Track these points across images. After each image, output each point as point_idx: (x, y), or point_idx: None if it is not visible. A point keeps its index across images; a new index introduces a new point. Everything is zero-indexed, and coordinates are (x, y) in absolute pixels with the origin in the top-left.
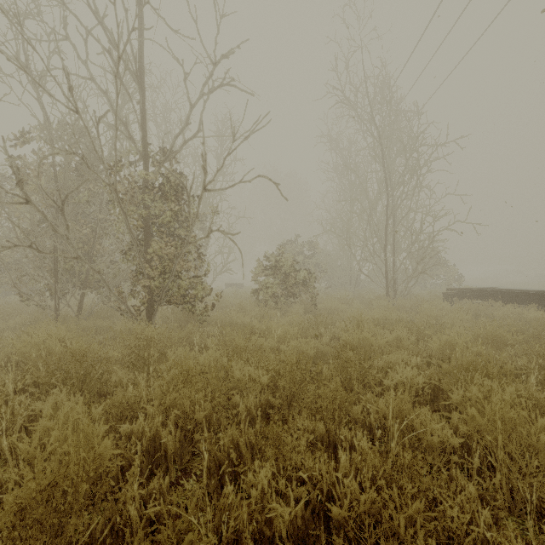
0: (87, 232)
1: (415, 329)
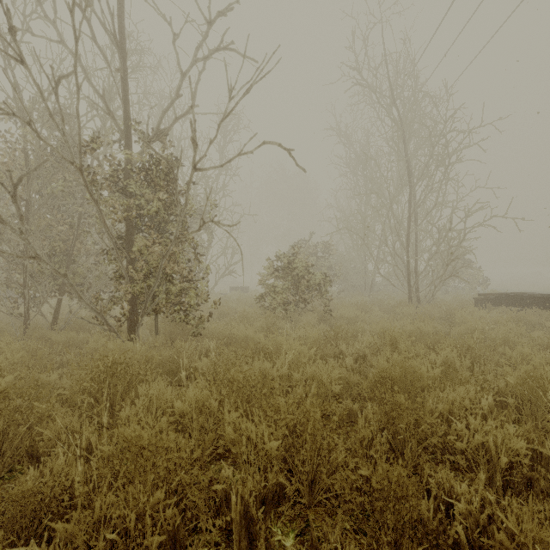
0: (63, 227)
1: (464, 349)
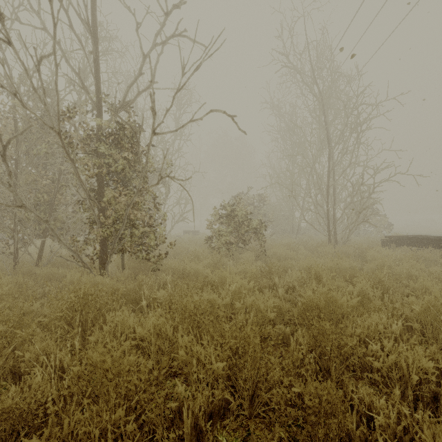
0: (46, 182)
1: (376, 282)
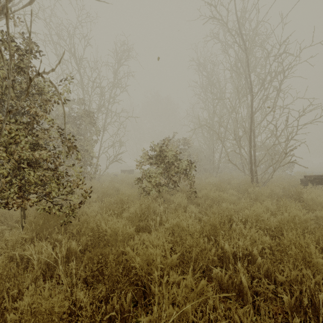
0: None
1: None
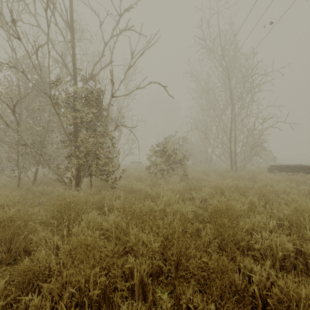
0: (39, 128)
1: (261, 195)
